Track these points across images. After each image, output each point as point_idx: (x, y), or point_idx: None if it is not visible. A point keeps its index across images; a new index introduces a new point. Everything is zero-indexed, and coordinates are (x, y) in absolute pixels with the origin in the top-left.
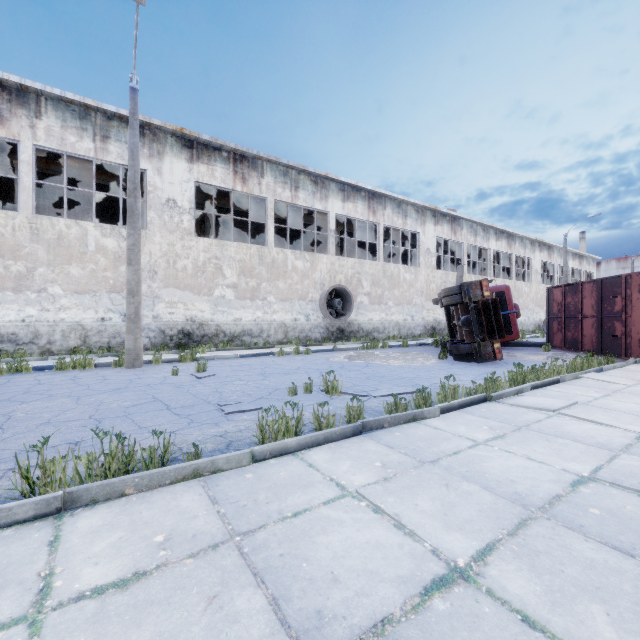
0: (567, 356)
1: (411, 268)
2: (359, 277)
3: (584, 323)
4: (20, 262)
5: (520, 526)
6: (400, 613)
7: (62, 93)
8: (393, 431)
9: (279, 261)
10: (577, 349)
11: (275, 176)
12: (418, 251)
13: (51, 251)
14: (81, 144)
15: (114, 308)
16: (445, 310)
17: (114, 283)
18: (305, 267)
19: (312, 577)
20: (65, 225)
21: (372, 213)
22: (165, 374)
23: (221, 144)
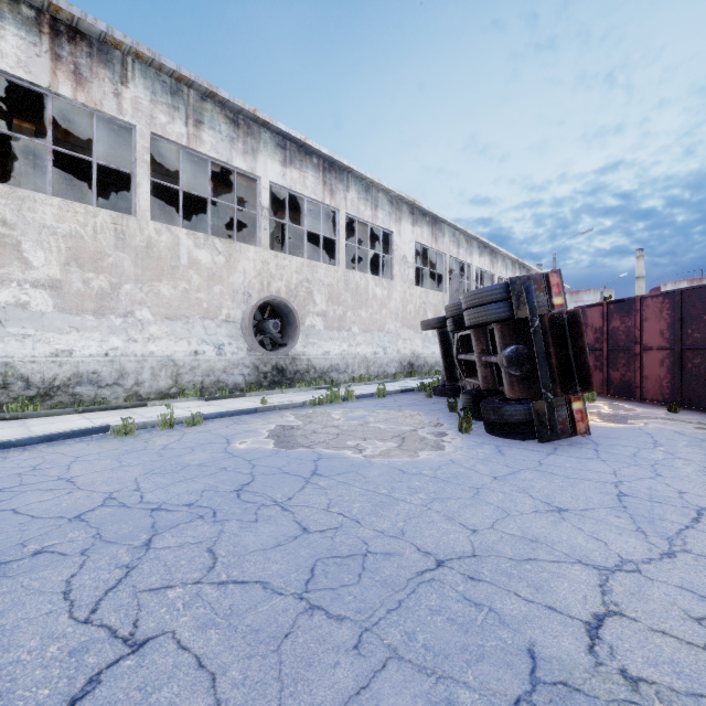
0: (637, 411)
1: (383, 280)
2: (309, 287)
3: (645, 358)
4: None
5: None
6: None
7: None
8: None
9: (162, 247)
10: (631, 397)
11: (153, 90)
12: (392, 258)
13: None
14: None
15: None
16: (440, 338)
17: None
18: (215, 263)
19: None
20: None
21: (329, 192)
22: None
23: None
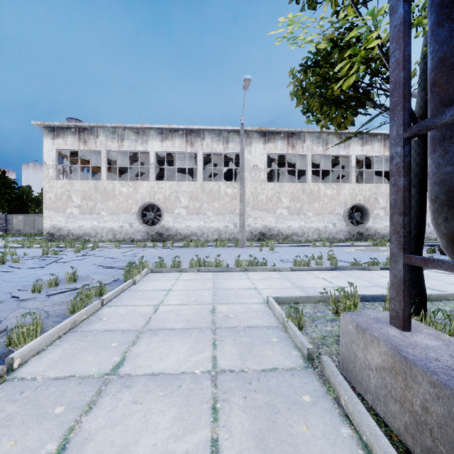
0: None
1: None
2: (375, 196)
3: None
4: (198, 202)
5: (368, 287)
6: (319, 287)
7: (212, 127)
8: (349, 271)
9: (315, 191)
10: None
11: (312, 140)
12: None
13: (208, 197)
14: (218, 147)
15: (231, 221)
16: None
17: (231, 209)
18: (332, 193)
19: (302, 283)
20: (213, 185)
21: (387, 149)
22: (256, 250)
23: (280, 130)
